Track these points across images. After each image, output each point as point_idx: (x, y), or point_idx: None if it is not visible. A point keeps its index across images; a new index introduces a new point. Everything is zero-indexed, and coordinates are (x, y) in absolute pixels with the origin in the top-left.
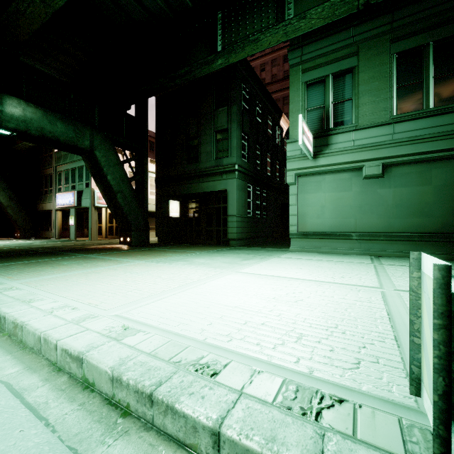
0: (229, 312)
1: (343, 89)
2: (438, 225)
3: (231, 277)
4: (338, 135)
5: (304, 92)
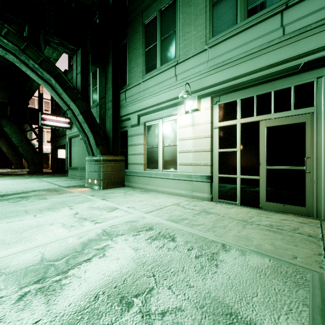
0: None
1: None
2: None
3: None
4: None
5: None
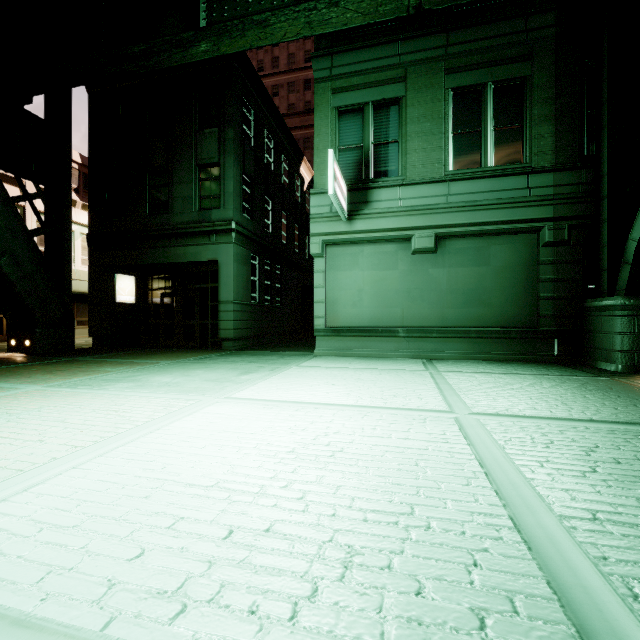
0: (196, 504)
1: (387, 126)
2: (497, 317)
3: (216, 409)
4: (380, 190)
5: (335, 122)
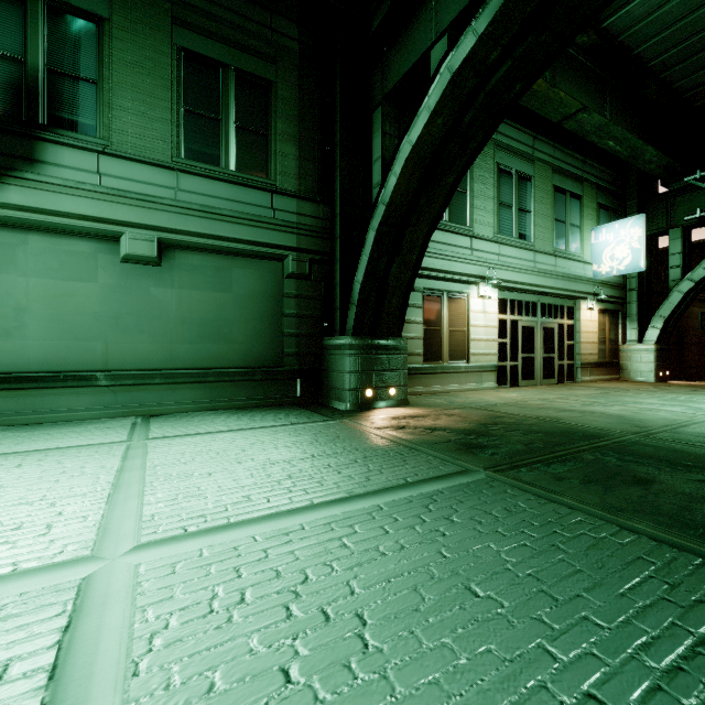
0: None
1: (77, 51)
2: (241, 355)
3: None
4: (61, 148)
5: None
